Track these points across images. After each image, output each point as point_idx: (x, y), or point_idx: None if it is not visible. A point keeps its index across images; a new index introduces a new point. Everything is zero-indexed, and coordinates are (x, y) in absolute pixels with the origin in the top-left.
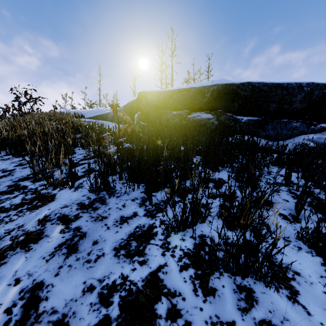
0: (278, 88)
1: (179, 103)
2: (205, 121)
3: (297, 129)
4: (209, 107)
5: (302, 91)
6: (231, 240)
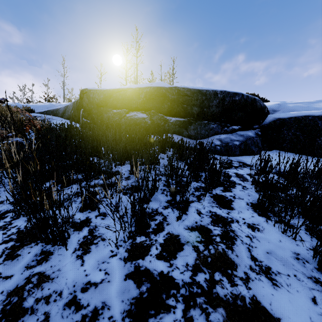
0: (199, 94)
1: (118, 102)
2: (141, 120)
3: (213, 129)
4: (144, 107)
5: (217, 98)
6: (73, 219)
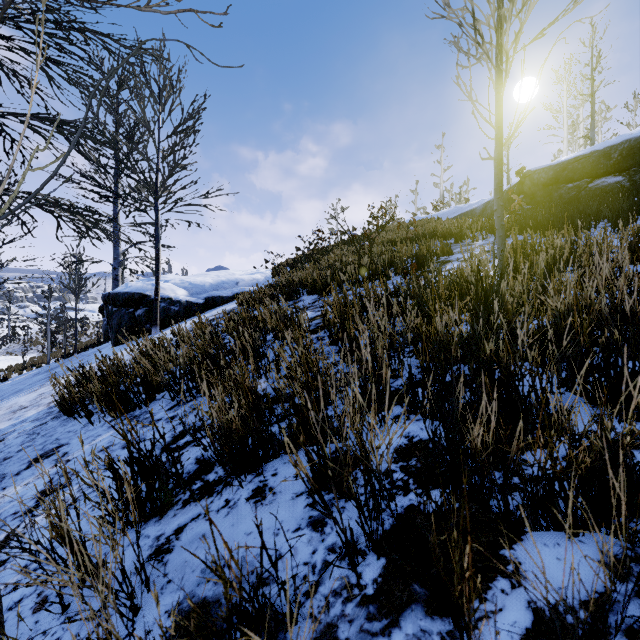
0: None
1: (576, 173)
2: (612, 186)
3: None
4: (618, 168)
5: None
6: None
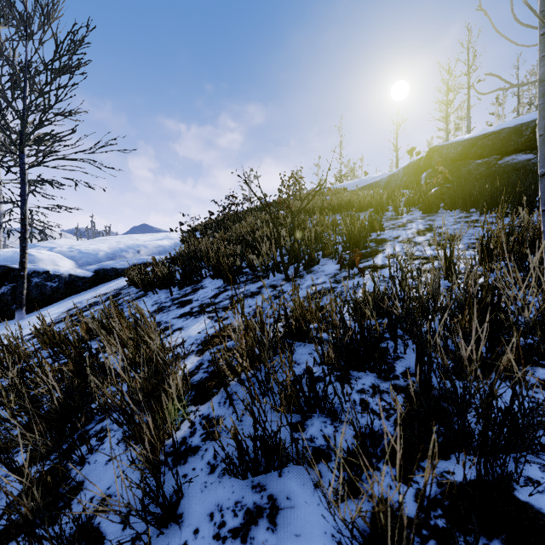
0: None
1: (485, 149)
2: (523, 163)
3: None
4: (529, 146)
5: None
6: None
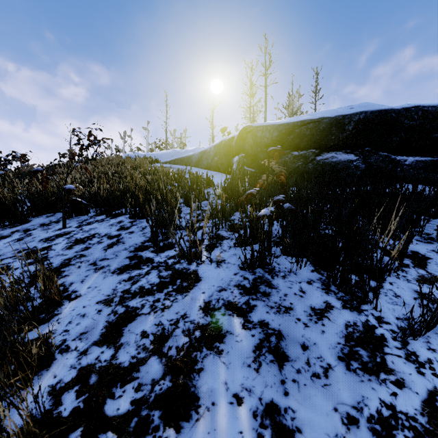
0: None
1: (303, 140)
2: (344, 164)
3: None
4: (351, 144)
5: None
6: None
